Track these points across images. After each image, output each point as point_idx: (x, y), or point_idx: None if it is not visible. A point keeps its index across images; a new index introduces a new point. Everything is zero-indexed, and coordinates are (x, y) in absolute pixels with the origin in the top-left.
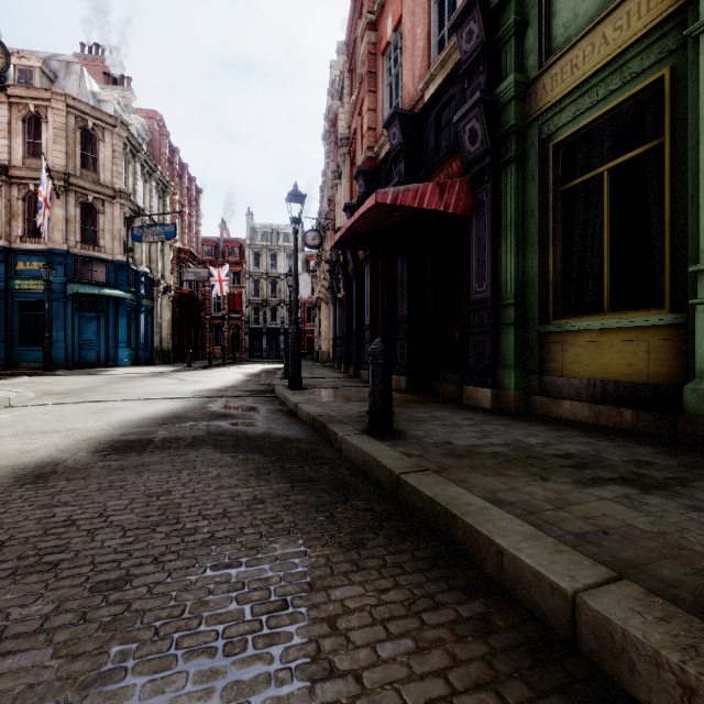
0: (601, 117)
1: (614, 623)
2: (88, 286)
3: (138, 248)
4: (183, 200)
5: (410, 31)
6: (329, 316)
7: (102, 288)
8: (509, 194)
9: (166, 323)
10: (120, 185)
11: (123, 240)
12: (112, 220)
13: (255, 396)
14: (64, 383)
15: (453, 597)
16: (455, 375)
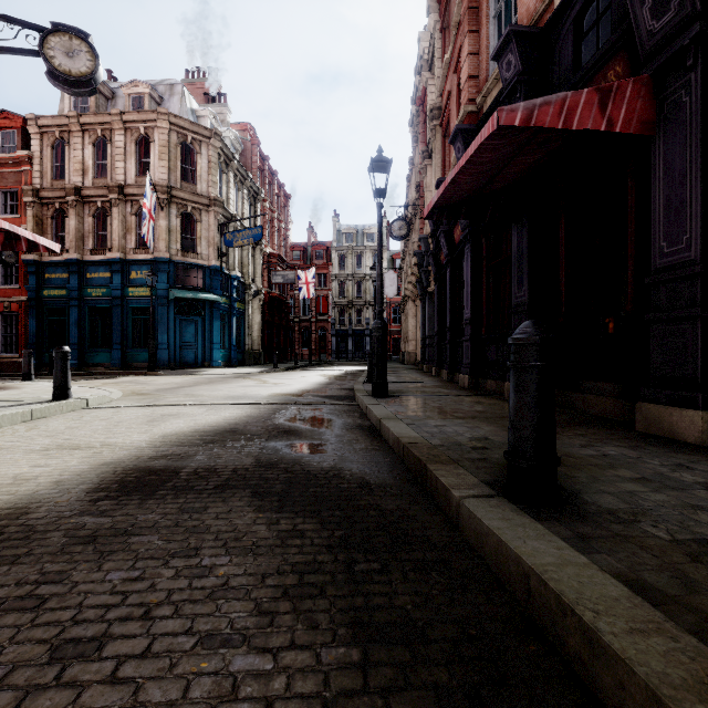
0: None
1: None
2: (187, 291)
3: (230, 253)
4: (272, 207)
5: None
6: (416, 314)
7: (199, 293)
8: None
9: (257, 326)
10: (214, 194)
11: (217, 246)
12: (208, 228)
13: (332, 404)
14: (156, 383)
15: None
16: (611, 385)
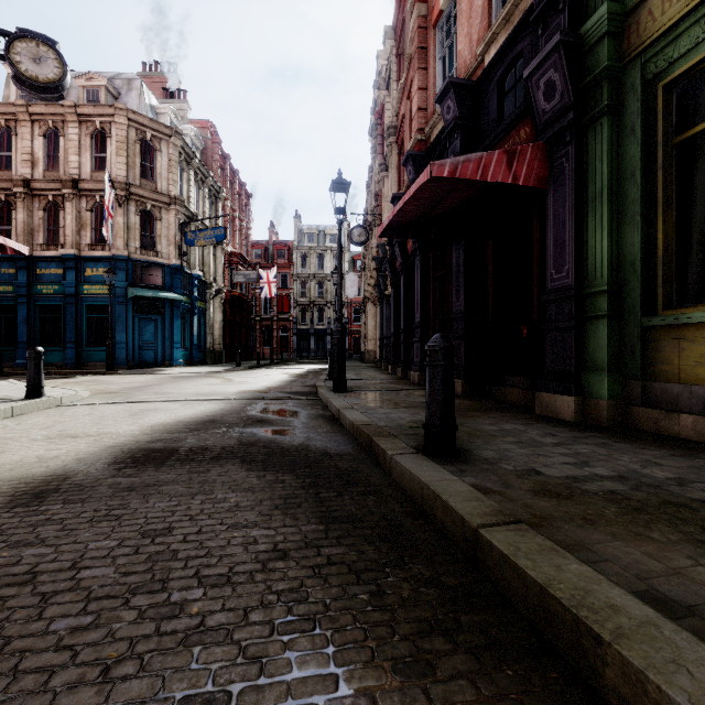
0: None
1: None
2: (146, 290)
3: (191, 252)
4: (234, 205)
5: None
6: (375, 315)
7: (159, 291)
8: (599, 155)
9: (218, 325)
10: (175, 192)
11: (178, 245)
12: (168, 226)
13: (297, 399)
14: (120, 382)
15: None
16: (523, 379)
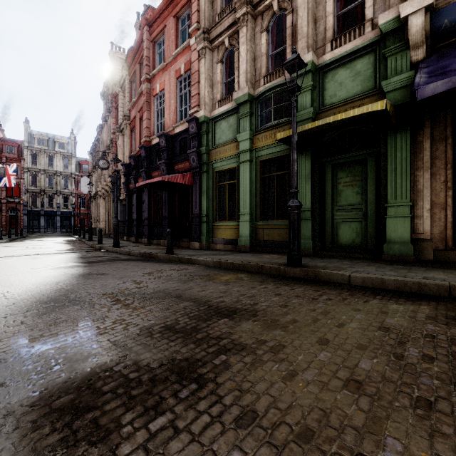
0: (226, 169)
1: (209, 260)
2: None
3: None
4: None
5: (168, 99)
6: (106, 206)
7: None
8: (204, 182)
9: None
10: None
11: None
12: None
13: (98, 251)
14: None
15: (193, 265)
16: (187, 239)
